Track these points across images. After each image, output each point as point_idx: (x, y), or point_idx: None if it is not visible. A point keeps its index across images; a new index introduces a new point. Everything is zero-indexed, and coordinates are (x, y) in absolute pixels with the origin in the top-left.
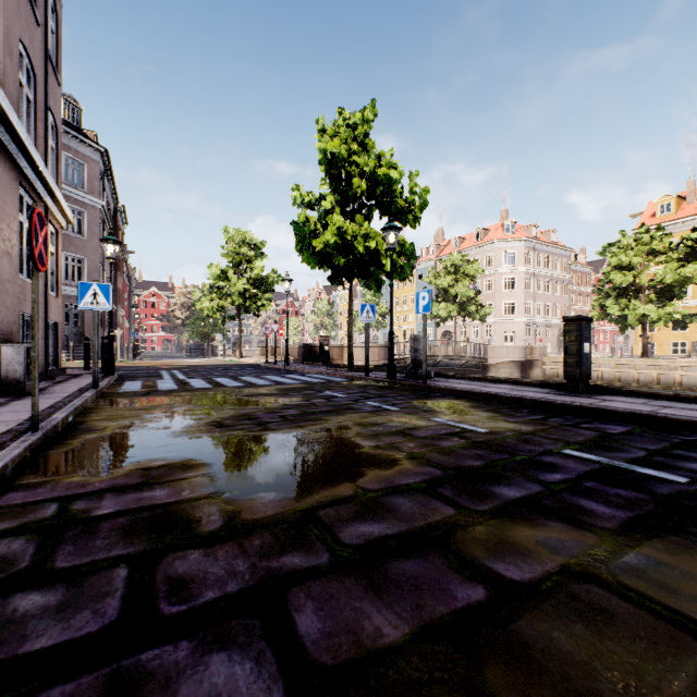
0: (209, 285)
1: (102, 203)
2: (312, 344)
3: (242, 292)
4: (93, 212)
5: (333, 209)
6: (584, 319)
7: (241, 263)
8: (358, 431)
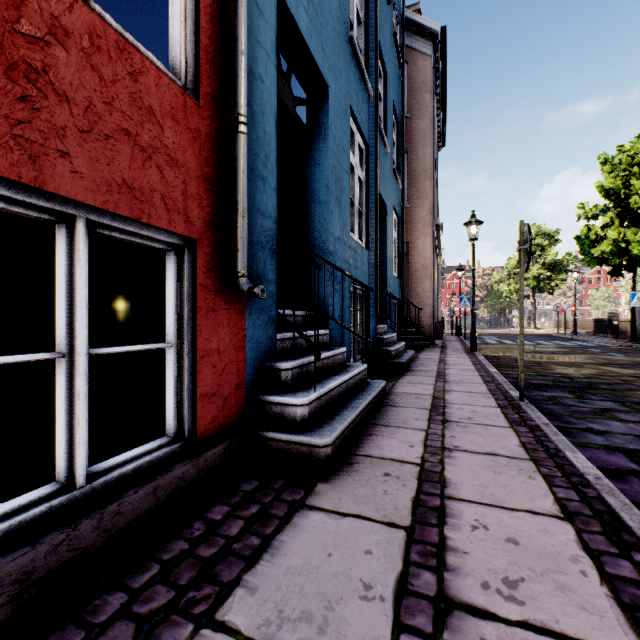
0: (506, 273)
1: None
2: (603, 319)
3: (535, 276)
4: None
5: (612, 222)
6: None
7: (534, 251)
8: (584, 357)
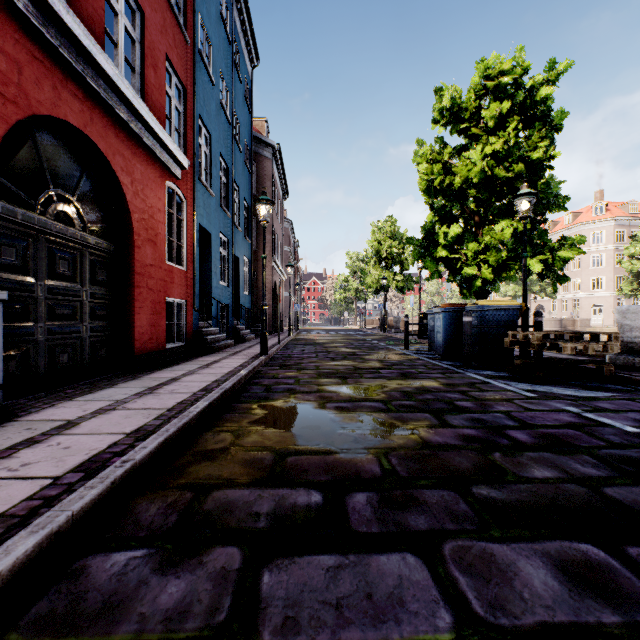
0: (340, 285)
1: (290, 248)
2: None
3: (356, 289)
4: (286, 253)
5: (375, 263)
6: (423, 313)
7: (356, 270)
8: (342, 337)
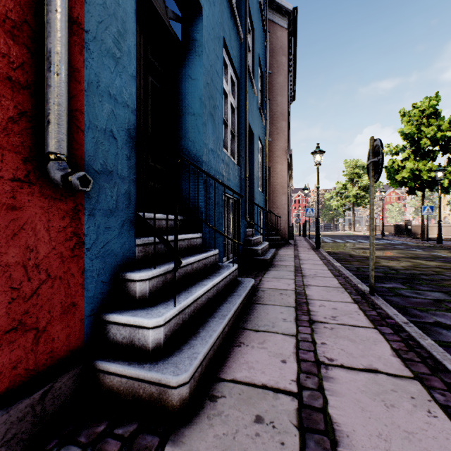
0: (335, 193)
1: None
2: (400, 225)
3: (355, 195)
4: None
5: (409, 157)
6: None
7: (354, 178)
8: (396, 252)
